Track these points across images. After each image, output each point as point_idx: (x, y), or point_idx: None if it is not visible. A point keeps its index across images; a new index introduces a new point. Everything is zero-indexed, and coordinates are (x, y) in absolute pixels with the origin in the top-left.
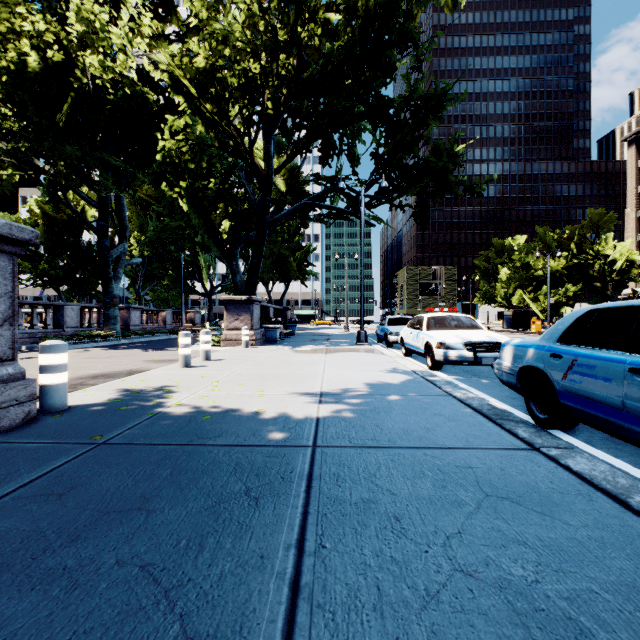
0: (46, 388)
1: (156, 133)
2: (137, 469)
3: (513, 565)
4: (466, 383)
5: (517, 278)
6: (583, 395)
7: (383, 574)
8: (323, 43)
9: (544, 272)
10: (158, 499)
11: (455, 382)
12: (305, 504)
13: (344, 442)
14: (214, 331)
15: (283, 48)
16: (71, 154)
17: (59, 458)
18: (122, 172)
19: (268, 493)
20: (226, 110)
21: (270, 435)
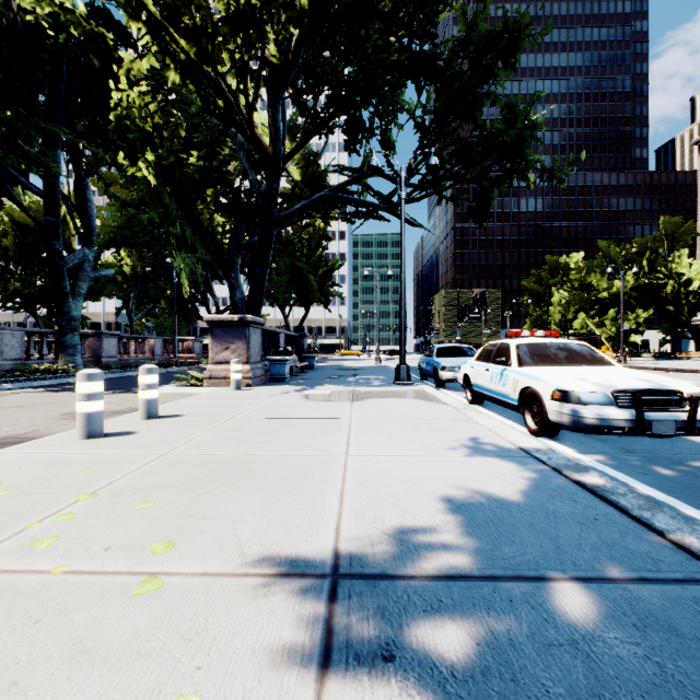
0: None
1: None
2: None
3: None
4: (641, 479)
5: (577, 301)
6: None
7: None
8: None
9: (609, 294)
10: None
11: (615, 475)
12: None
13: None
14: None
15: None
16: None
17: None
18: (81, 153)
19: None
20: (212, 53)
21: None
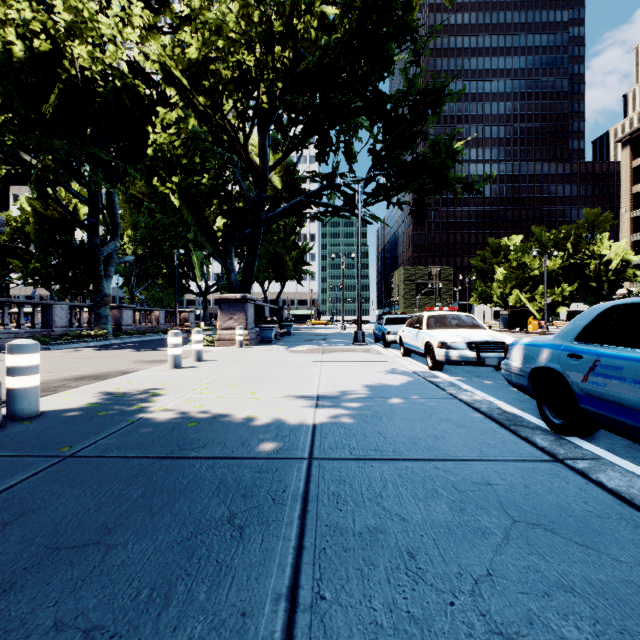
0: (14, 392)
1: (148, 127)
2: (104, 489)
3: (564, 623)
4: (469, 384)
5: (513, 278)
6: (608, 399)
7: (400, 639)
8: (319, 38)
9: (540, 272)
10: (122, 529)
11: (458, 383)
12: (299, 535)
13: (344, 453)
14: (209, 331)
15: (278, 40)
16: (59, 148)
17: (15, 475)
18: (113, 168)
19: (255, 520)
20: (220, 103)
21: (261, 445)
